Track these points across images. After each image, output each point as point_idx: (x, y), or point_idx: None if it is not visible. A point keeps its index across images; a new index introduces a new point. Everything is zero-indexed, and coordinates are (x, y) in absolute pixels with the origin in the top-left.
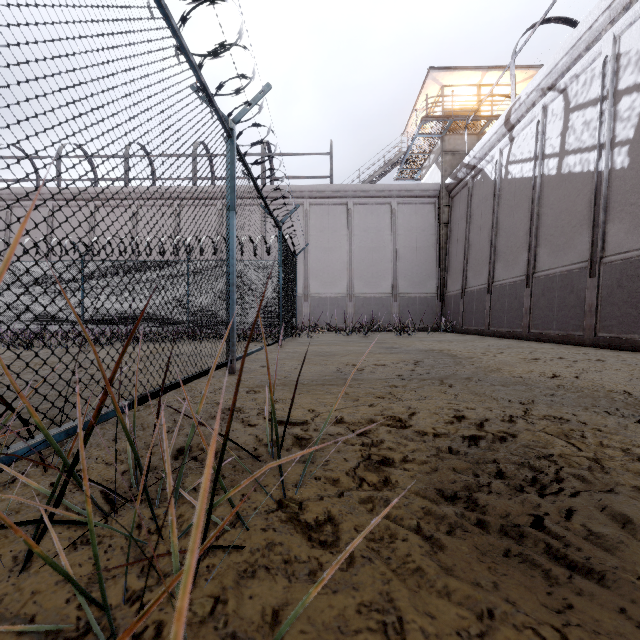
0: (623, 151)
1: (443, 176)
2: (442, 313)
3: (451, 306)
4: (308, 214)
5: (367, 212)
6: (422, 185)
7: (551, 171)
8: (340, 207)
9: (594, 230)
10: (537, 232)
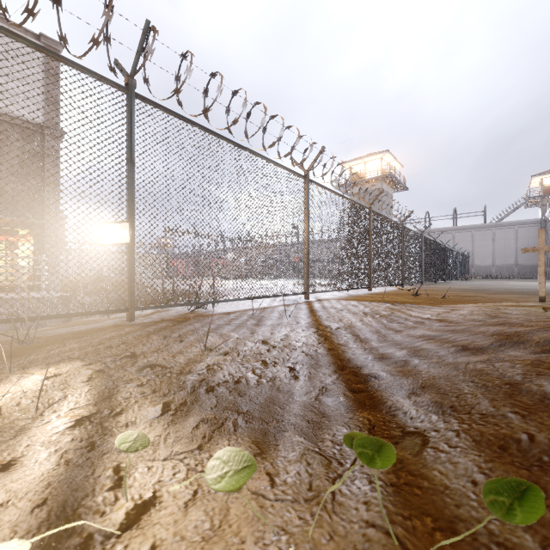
0: None
1: (542, 215)
2: None
3: None
4: (473, 235)
5: (502, 232)
6: (530, 220)
7: None
8: (488, 231)
9: None
10: None
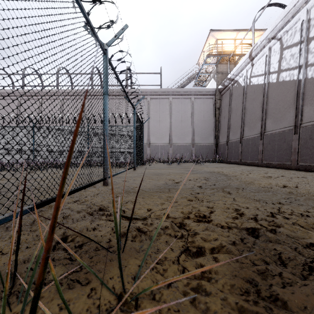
0: (312, 69)
1: (217, 84)
2: (216, 153)
3: (221, 149)
4: (149, 103)
5: (179, 102)
6: (206, 89)
7: (273, 80)
8: (165, 100)
9: (296, 110)
10: (266, 111)
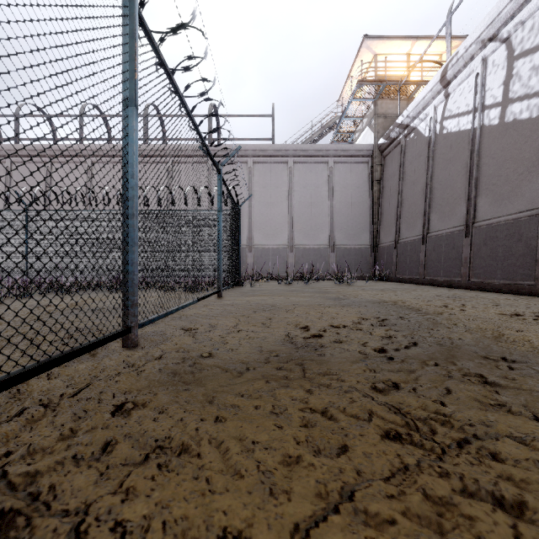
0: None
1: (376, 137)
2: (375, 263)
3: (384, 256)
4: (252, 171)
5: (306, 170)
6: (357, 145)
7: (492, 121)
8: (281, 165)
9: None
10: (477, 182)
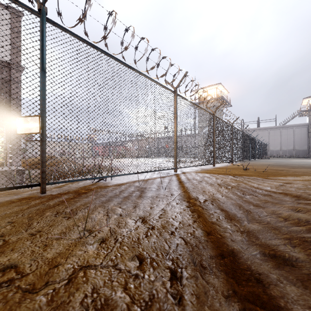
0: None
1: (309, 121)
2: (308, 153)
3: (309, 152)
4: (269, 132)
5: (286, 131)
6: (302, 123)
7: None
8: (278, 130)
9: None
10: None
